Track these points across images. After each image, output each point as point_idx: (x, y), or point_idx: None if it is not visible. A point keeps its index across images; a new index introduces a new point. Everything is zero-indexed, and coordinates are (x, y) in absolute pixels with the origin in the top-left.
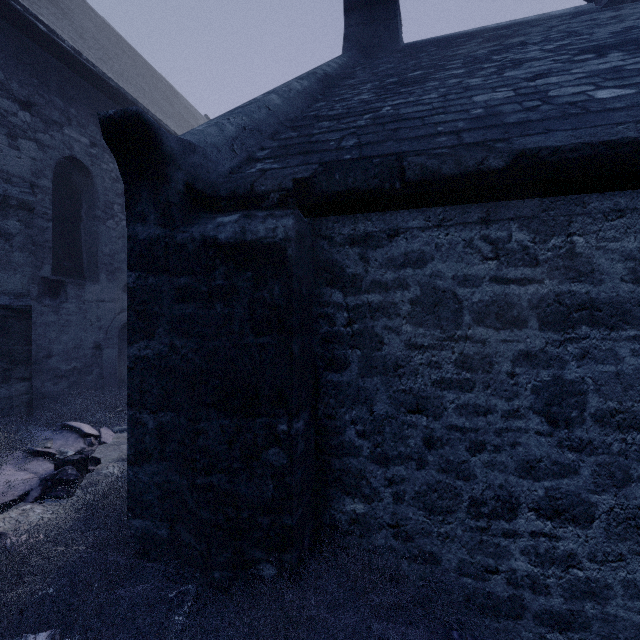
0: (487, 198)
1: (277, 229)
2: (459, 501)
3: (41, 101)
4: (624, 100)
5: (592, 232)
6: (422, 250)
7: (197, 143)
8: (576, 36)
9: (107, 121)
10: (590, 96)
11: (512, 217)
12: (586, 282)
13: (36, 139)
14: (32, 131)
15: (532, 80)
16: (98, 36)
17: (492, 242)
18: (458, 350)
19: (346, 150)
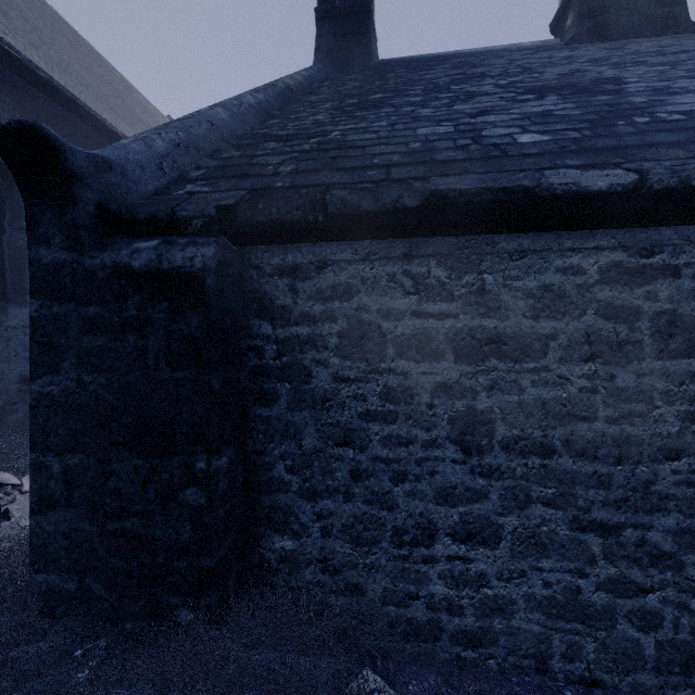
0: (409, 234)
1: (195, 258)
2: (383, 531)
3: None
4: (538, 146)
5: (499, 271)
6: (349, 283)
7: (116, 160)
8: (529, 73)
9: None
10: (514, 139)
11: (431, 254)
12: (494, 317)
13: None
14: None
15: (474, 117)
16: (29, 15)
17: (413, 277)
18: (382, 382)
19: (281, 177)
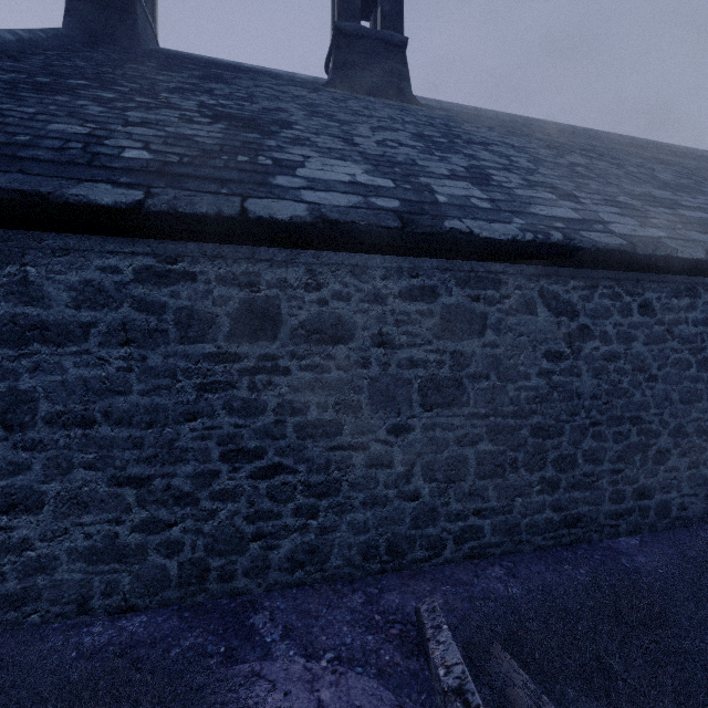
0: None
1: None
2: None
3: None
4: (128, 162)
5: (43, 265)
6: None
7: None
8: (244, 101)
9: None
10: (121, 152)
11: None
12: (38, 306)
13: None
14: None
15: (128, 125)
16: None
17: None
18: None
19: None
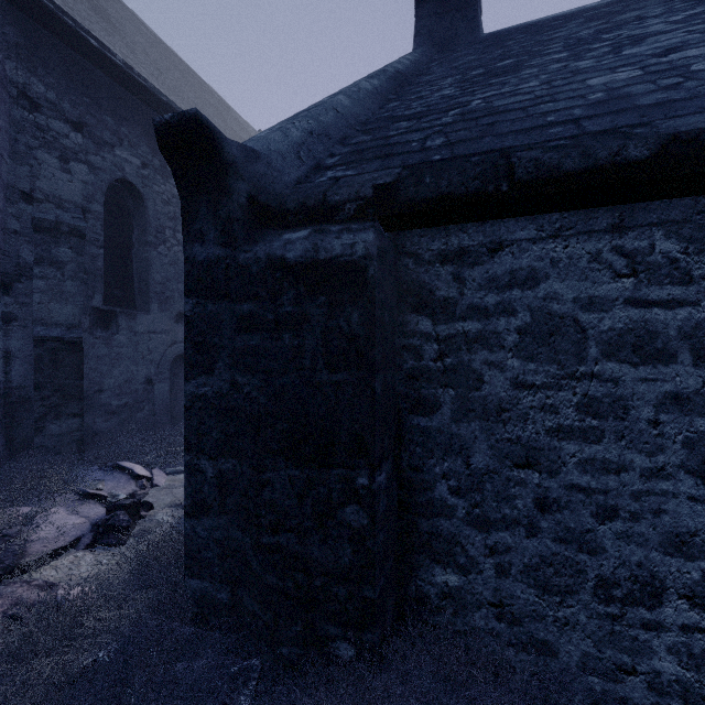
0: (620, 199)
1: (356, 245)
2: (582, 580)
3: (92, 121)
4: None
5: None
6: (533, 267)
7: (260, 150)
8: None
9: (163, 127)
10: None
11: (655, 222)
12: None
13: (87, 161)
14: (84, 153)
15: (663, 55)
16: (149, 51)
17: (627, 254)
18: (581, 391)
19: (433, 150)
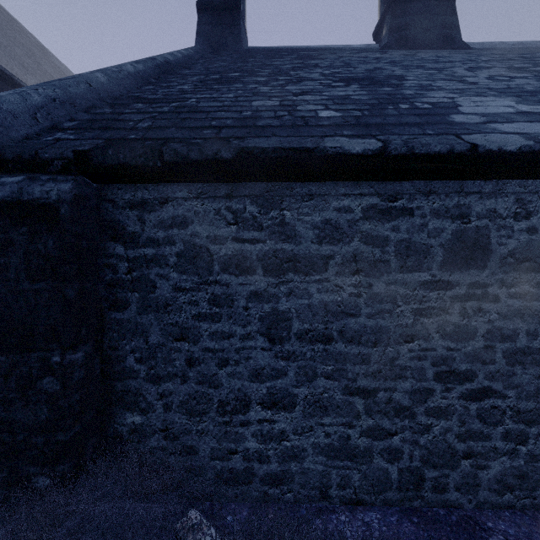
0: (230, 179)
1: (51, 192)
2: (211, 404)
3: None
4: (330, 120)
5: (295, 209)
6: (185, 215)
7: None
8: (347, 67)
9: None
10: (316, 114)
11: (247, 194)
12: (292, 243)
13: None
14: None
15: (297, 95)
16: None
17: (233, 212)
18: (210, 291)
19: (137, 131)
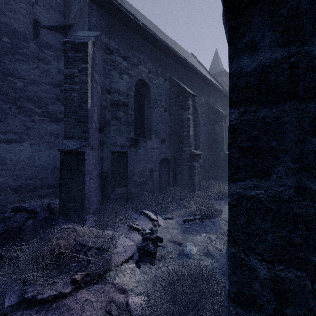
0: None
1: None
2: None
3: (130, 55)
4: None
5: None
6: None
7: None
8: None
9: None
10: None
11: None
12: None
13: (128, 73)
14: (127, 70)
15: None
16: (148, 25)
17: None
18: None
19: None
